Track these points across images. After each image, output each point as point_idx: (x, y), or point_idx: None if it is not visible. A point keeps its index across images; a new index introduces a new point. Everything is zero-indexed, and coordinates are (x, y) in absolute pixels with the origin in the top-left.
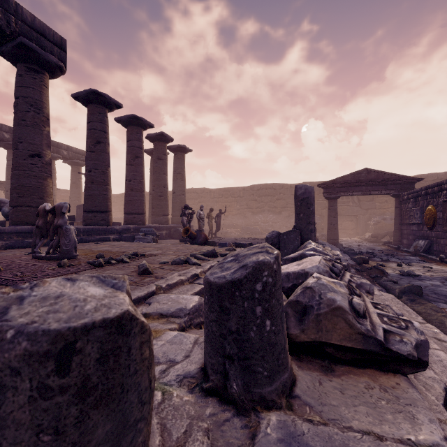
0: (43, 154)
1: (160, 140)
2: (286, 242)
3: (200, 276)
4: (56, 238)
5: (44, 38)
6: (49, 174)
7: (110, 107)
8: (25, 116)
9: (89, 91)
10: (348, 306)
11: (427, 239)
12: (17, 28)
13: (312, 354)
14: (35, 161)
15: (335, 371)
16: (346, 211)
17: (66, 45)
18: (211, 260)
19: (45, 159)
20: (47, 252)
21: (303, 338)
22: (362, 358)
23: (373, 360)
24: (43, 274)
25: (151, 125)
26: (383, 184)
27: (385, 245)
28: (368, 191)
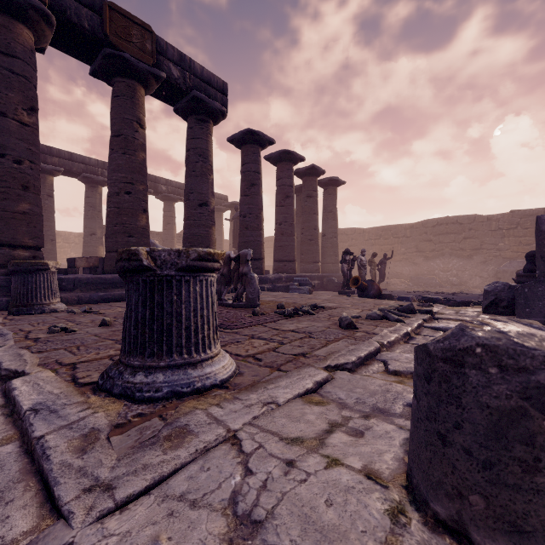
0: (209, 202)
1: (310, 175)
2: (528, 298)
3: (412, 336)
4: (242, 286)
5: (210, 86)
6: (213, 223)
7: (263, 145)
8: (195, 167)
9: (245, 132)
10: None
11: None
12: (190, 83)
13: None
14: (203, 210)
15: None
16: None
17: (226, 89)
18: (413, 317)
19: (211, 207)
20: (234, 300)
21: None
22: None
23: None
24: (247, 321)
25: (303, 158)
26: None
27: None
28: None
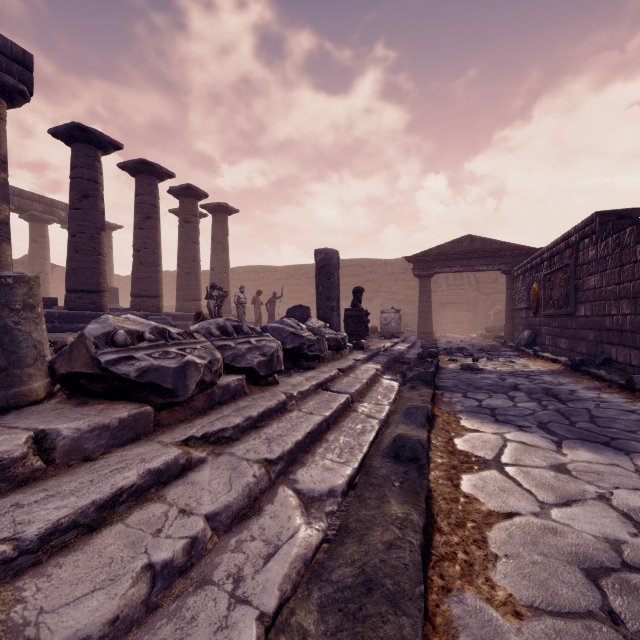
0: None
1: (187, 196)
2: None
3: None
4: None
5: None
6: (5, 238)
7: (104, 147)
8: None
9: (71, 126)
10: (97, 333)
11: (532, 329)
12: None
13: (86, 393)
14: None
15: (88, 404)
16: (459, 298)
17: (31, 62)
18: None
19: None
20: None
21: (60, 370)
22: (110, 387)
23: (118, 388)
24: None
25: (171, 174)
26: (490, 257)
27: (495, 341)
28: (471, 265)
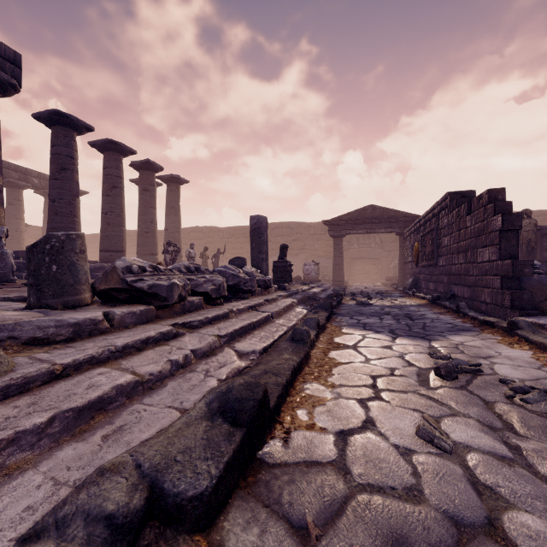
0: None
1: (146, 169)
2: None
3: None
4: None
5: None
6: None
7: (79, 130)
8: None
9: (52, 112)
10: (123, 266)
11: (415, 277)
12: None
13: (113, 301)
14: None
15: (117, 306)
16: (367, 254)
17: (21, 61)
18: None
19: None
20: None
21: (100, 288)
22: (130, 296)
23: (135, 297)
24: None
25: (133, 151)
26: (387, 222)
27: (391, 287)
28: (373, 228)
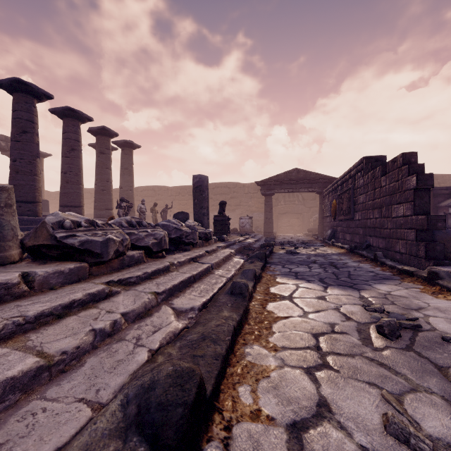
0: None
1: (103, 134)
2: None
3: None
4: None
5: None
6: None
7: (39, 97)
8: None
9: (13, 80)
10: (53, 221)
11: (333, 229)
12: None
13: (44, 258)
14: None
15: (47, 263)
16: (292, 209)
17: None
18: None
19: None
20: None
21: (29, 244)
22: (61, 253)
23: (66, 253)
24: None
25: (90, 118)
26: (309, 183)
27: (312, 237)
28: (297, 188)
